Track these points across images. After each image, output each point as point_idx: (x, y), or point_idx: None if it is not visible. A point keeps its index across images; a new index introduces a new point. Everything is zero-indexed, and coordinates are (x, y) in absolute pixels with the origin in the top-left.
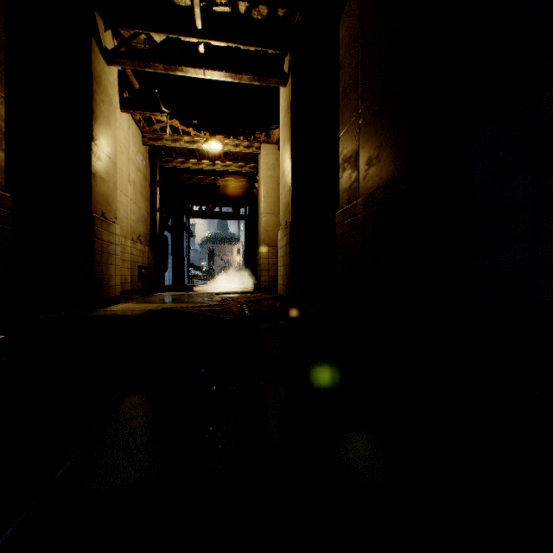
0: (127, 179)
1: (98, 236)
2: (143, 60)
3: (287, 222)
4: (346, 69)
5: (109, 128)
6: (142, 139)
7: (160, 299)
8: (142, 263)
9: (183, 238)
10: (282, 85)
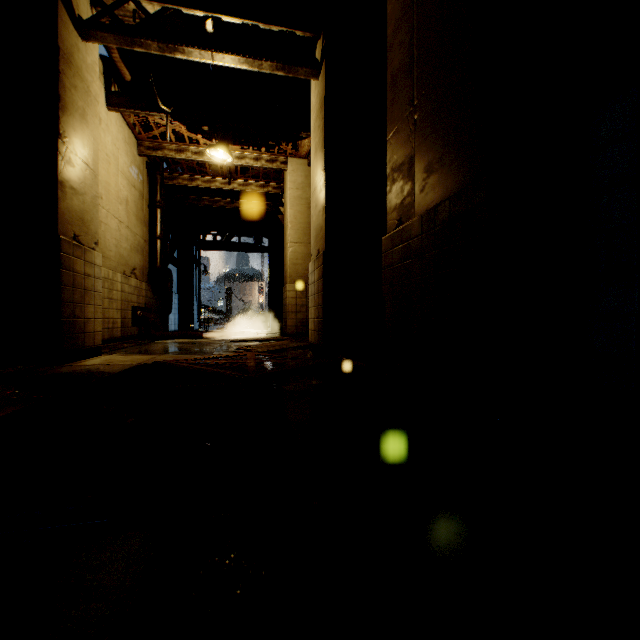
0: (116, 196)
1: (68, 265)
2: (131, 35)
3: (319, 251)
4: (396, 51)
5: (85, 124)
6: (137, 148)
7: (157, 348)
8: (137, 303)
9: (192, 274)
10: (314, 76)
